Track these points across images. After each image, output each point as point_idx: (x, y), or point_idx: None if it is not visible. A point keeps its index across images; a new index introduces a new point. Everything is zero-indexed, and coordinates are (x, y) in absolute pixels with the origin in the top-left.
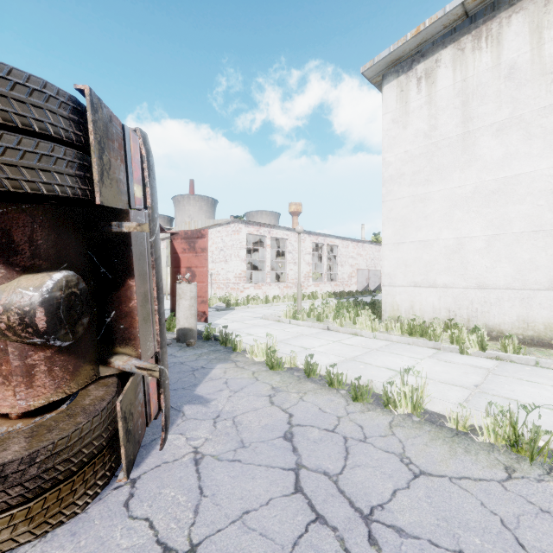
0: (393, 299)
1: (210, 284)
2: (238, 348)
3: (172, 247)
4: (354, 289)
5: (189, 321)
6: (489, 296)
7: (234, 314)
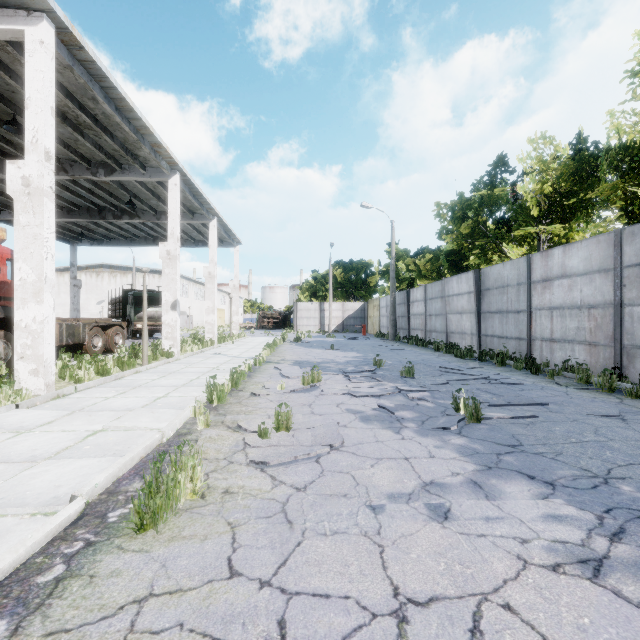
0: None
1: None
2: None
3: None
4: None
5: None
6: None
7: None
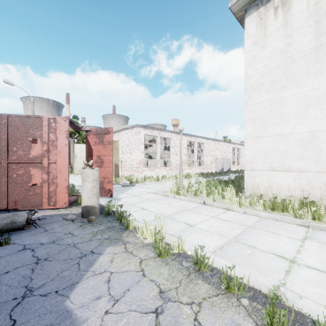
0: (254, 180)
1: (120, 168)
2: (131, 226)
3: (86, 141)
4: (214, 170)
5: (91, 200)
6: None
7: (134, 190)
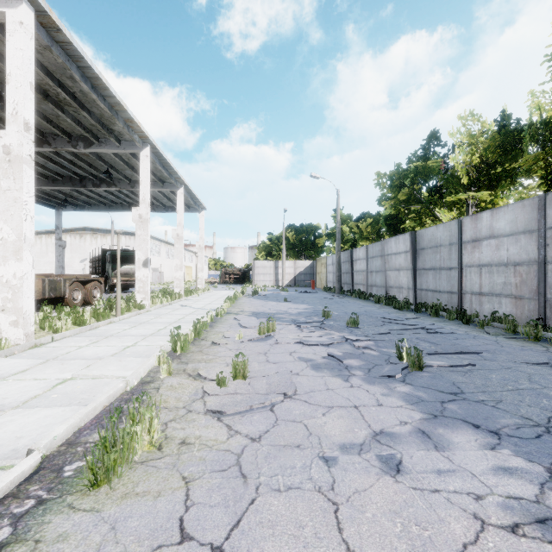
0: None
1: None
2: None
3: None
4: None
5: None
6: None
7: None
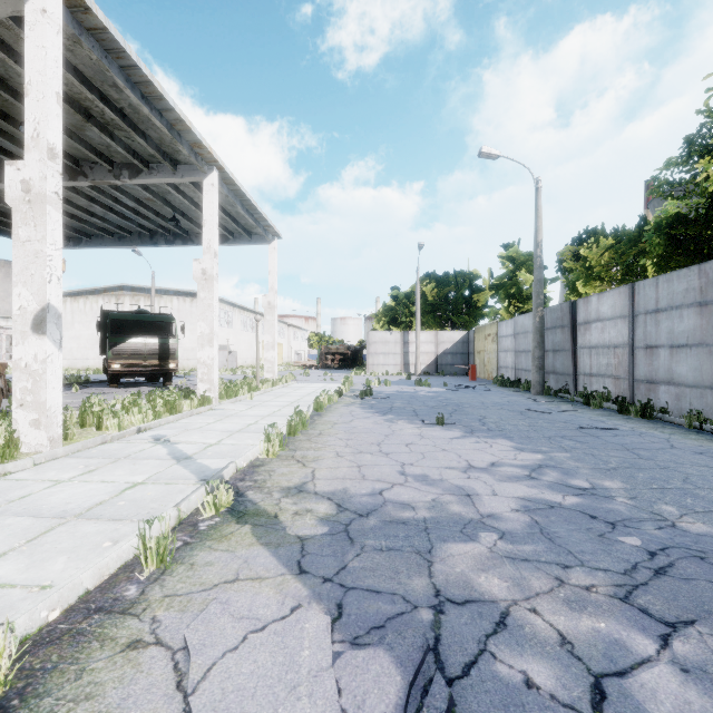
0: None
1: None
2: None
3: None
4: None
5: None
6: (77, 361)
7: None
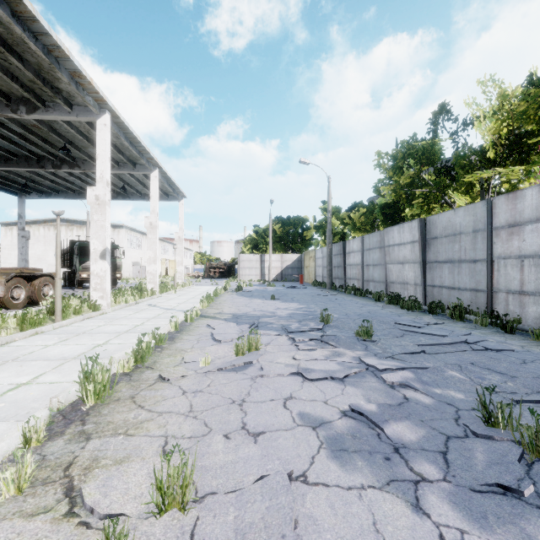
0: None
1: None
2: None
3: None
4: None
5: None
6: None
7: None
